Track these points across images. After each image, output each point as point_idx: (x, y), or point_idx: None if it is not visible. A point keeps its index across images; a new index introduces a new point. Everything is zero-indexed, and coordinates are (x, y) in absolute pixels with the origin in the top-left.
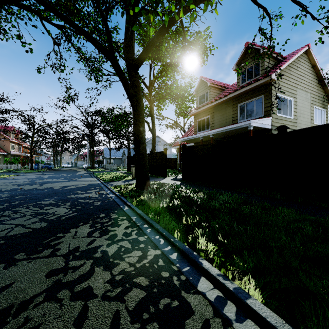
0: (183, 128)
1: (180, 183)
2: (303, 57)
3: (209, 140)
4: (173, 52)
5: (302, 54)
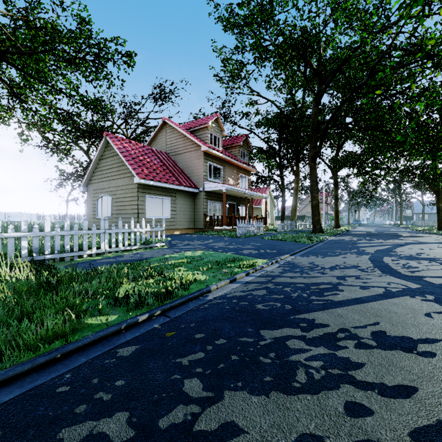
0: None
1: None
2: None
3: None
4: None
5: None
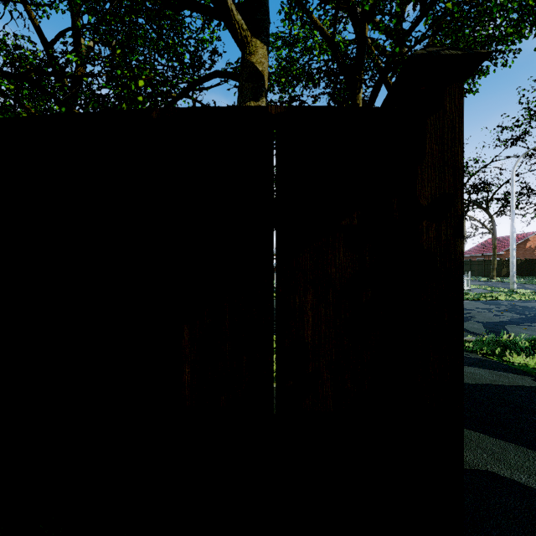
0: None
1: None
2: None
3: None
4: None
5: None
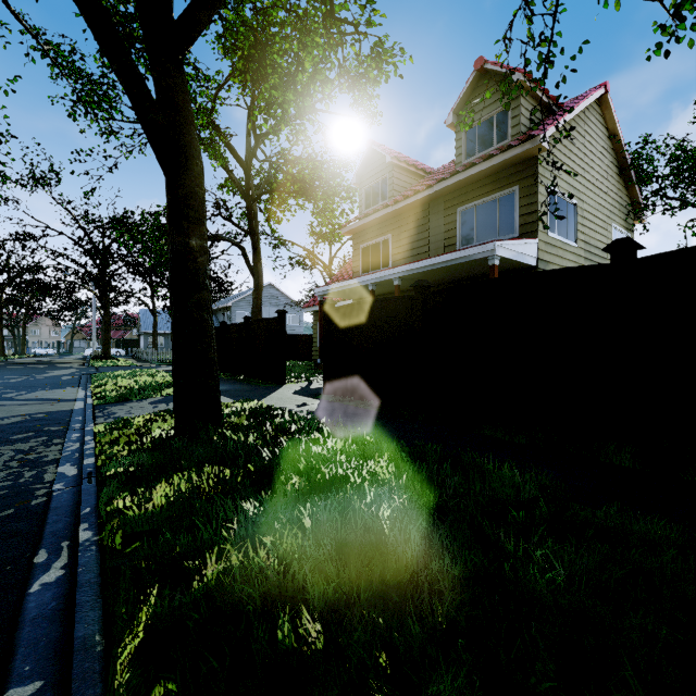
0: (329, 269)
1: (317, 407)
2: (594, 111)
3: (390, 292)
4: (300, 49)
5: (592, 104)
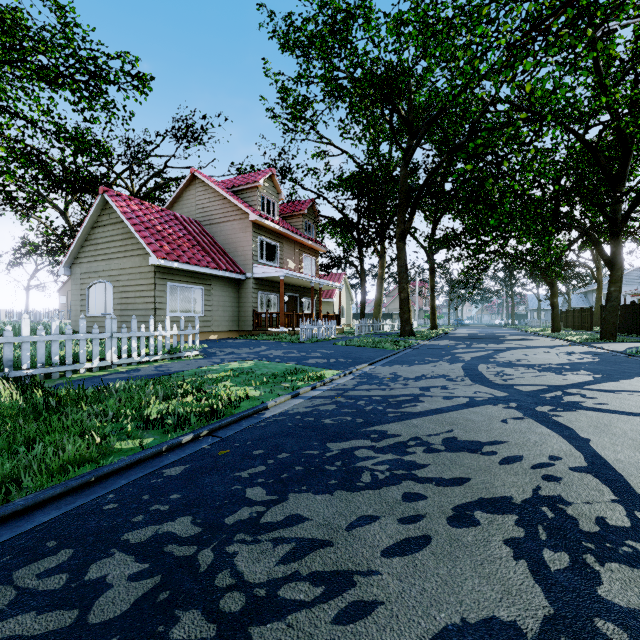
0: None
1: None
2: None
3: None
4: None
5: None
